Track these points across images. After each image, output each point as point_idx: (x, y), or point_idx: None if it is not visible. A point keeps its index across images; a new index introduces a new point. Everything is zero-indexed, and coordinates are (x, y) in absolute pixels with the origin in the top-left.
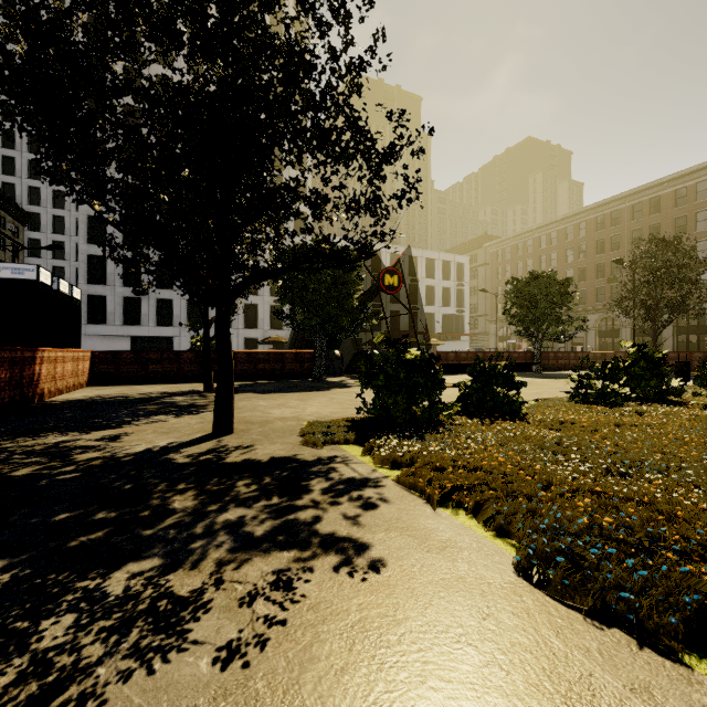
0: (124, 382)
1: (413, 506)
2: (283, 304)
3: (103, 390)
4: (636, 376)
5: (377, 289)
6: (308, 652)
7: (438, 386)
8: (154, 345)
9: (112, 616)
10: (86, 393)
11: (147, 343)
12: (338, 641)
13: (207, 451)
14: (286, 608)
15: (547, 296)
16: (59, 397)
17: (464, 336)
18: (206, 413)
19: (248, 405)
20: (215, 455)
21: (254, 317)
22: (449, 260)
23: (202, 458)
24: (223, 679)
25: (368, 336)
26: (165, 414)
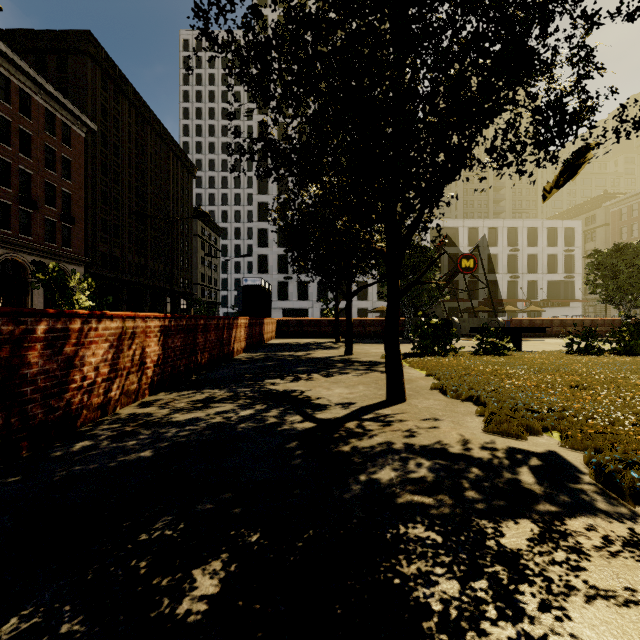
0: (291, 337)
1: (409, 369)
2: (382, 287)
3: (284, 340)
4: (632, 337)
5: (457, 270)
6: (369, 376)
7: (450, 337)
8: (295, 314)
9: (332, 372)
10: (279, 341)
11: (291, 312)
12: (375, 376)
13: (344, 358)
14: (366, 374)
15: (633, 266)
16: (269, 342)
17: (574, 302)
18: (339, 349)
19: (359, 348)
20: (347, 359)
21: (365, 291)
22: (554, 226)
23: (343, 359)
24: (354, 376)
25: (464, 304)
26: (322, 349)
